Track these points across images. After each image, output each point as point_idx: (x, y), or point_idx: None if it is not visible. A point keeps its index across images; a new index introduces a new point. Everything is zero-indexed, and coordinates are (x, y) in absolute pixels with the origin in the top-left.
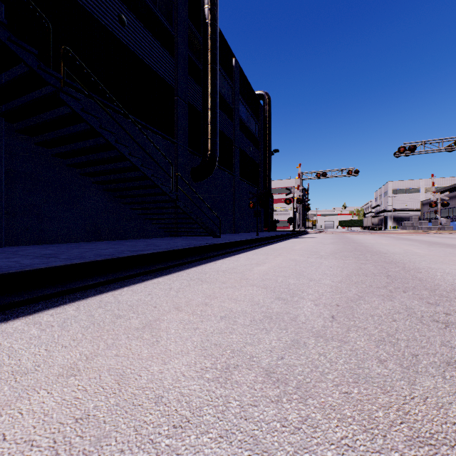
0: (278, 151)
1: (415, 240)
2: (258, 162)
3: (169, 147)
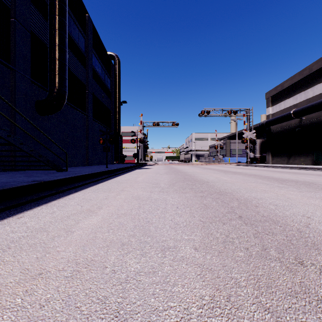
0: (126, 102)
1: (213, 169)
2: (110, 108)
3: (1, 70)
